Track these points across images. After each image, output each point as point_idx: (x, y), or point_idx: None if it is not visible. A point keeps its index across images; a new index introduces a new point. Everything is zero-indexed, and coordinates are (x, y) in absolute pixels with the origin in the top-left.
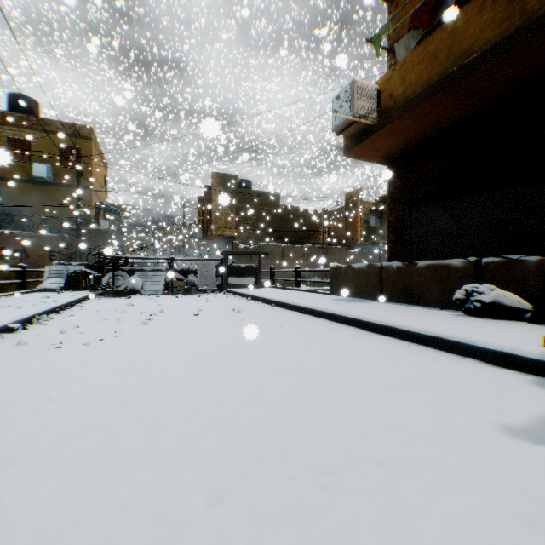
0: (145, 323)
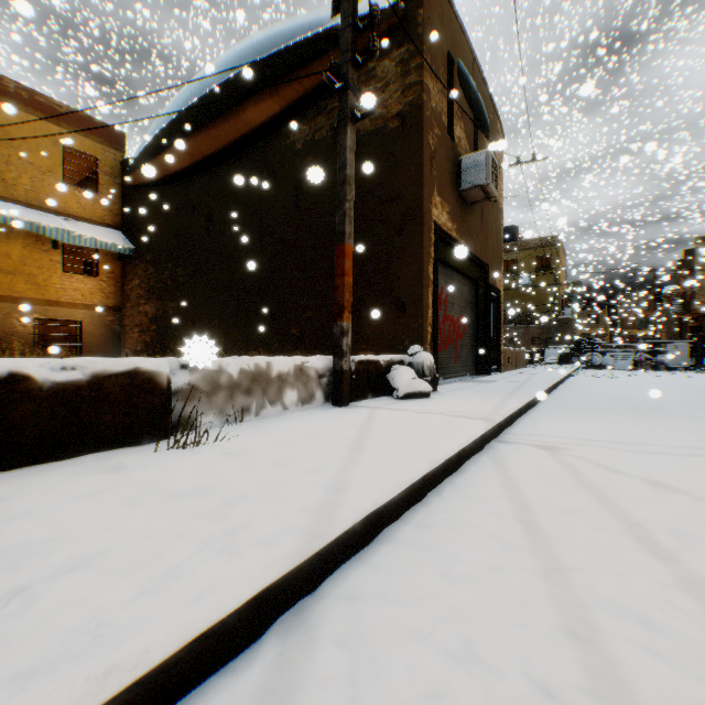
0: (626, 375)
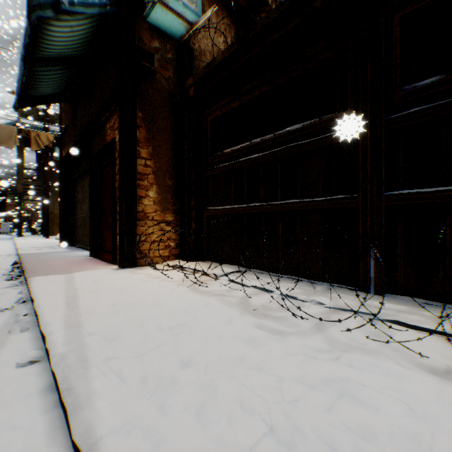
0: None
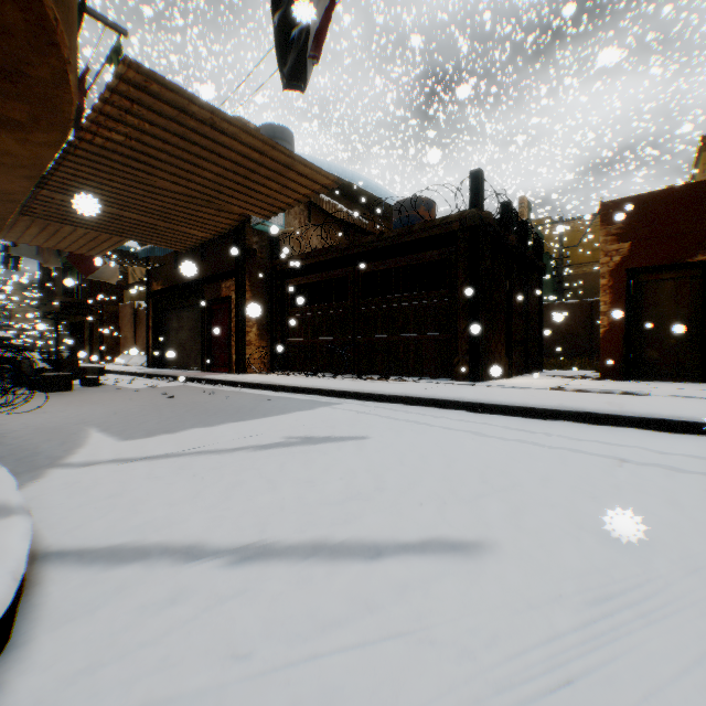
0: None
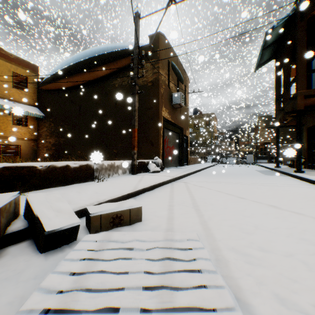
0: (230, 166)
